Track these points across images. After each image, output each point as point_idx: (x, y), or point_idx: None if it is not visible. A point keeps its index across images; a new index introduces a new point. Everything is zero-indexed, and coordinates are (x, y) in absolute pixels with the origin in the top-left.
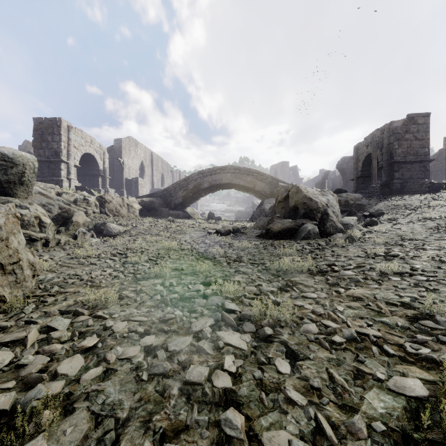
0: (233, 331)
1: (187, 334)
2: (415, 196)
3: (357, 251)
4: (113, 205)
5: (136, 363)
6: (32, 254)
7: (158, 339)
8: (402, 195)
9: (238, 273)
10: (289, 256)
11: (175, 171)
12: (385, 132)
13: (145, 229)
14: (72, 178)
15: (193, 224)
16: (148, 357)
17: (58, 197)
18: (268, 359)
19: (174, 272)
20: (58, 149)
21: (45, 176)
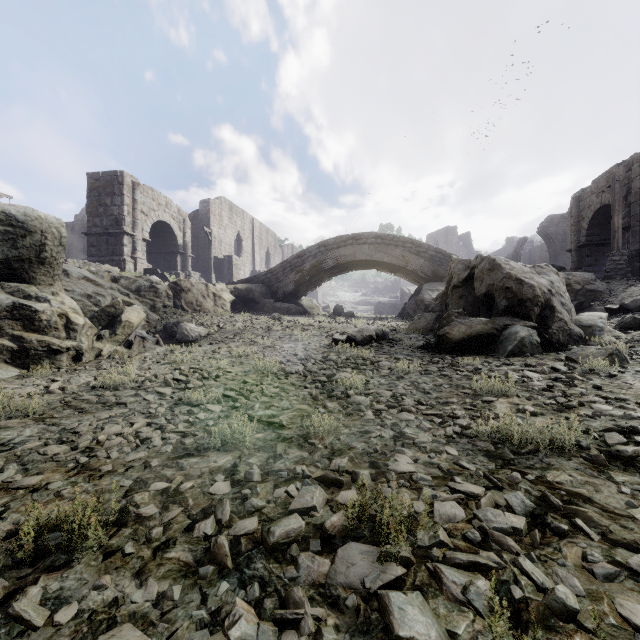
0: None
1: None
2: None
3: None
4: (193, 295)
5: None
6: None
7: None
8: None
9: (403, 444)
10: (502, 396)
11: (285, 246)
12: (634, 168)
13: (235, 332)
14: (138, 257)
15: (310, 323)
16: None
17: (113, 284)
18: None
19: (264, 433)
20: (120, 216)
21: (103, 255)
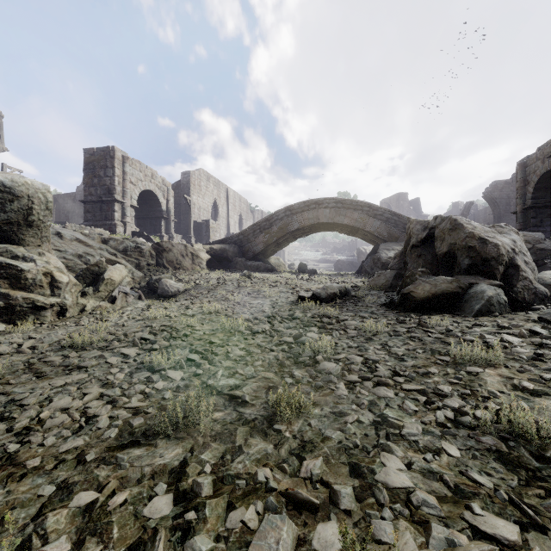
0: None
1: None
2: None
3: None
4: (174, 254)
5: None
6: None
7: None
8: None
9: (387, 435)
10: (487, 365)
11: (256, 211)
12: None
13: (209, 288)
14: (127, 222)
15: (277, 280)
16: None
17: (103, 245)
18: None
19: (224, 412)
20: (112, 186)
21: (97, 220)
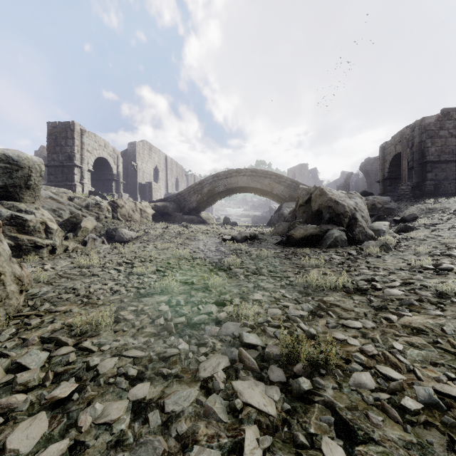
0: (255, 379)
1: (192, 381)
2: (453, 198)
3: (398, 263)
4: (126, 210)
5: (118, 433)
6: (19, 265)
7: (154, 388)
8: (436, 198)
9: (258, 289)
10: (316, 267)
11: (189, 175)
12: (415, 129)
13: (157, 235)
14: (85, 183)
15: (207, 229)
16: (136, 421)
17: (69, 202)
18: (309, 436)
19: (183, 287)
20: (72, 153)
21: (59, 181)
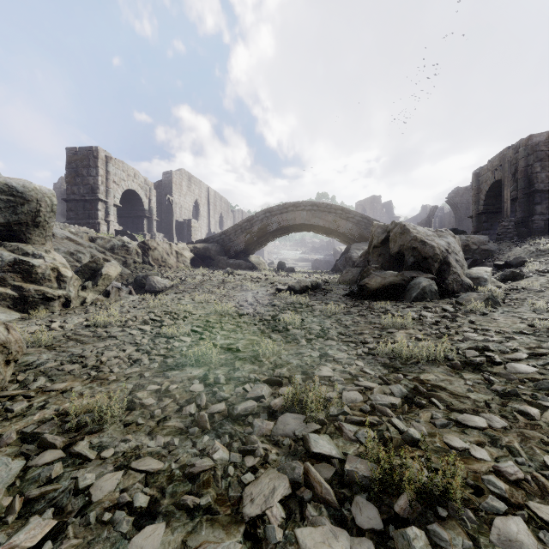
0: (332, 521)
1: (232, 522)
2: None
3: (514, 323)
4: (159, 253)
5: None
6: (6, 327)
7: (171, 534)
8: (548, 236)
9: (326, 360)
10: (402, 328)
11: (236, 211)
12: (520, 150)
13: (196, 284)
14: (111, 220)
15: (258, 276)
16: None
17: (91, 243)
18: None
19: (225, 355)
20: (95, 185)
21: (80, 218)
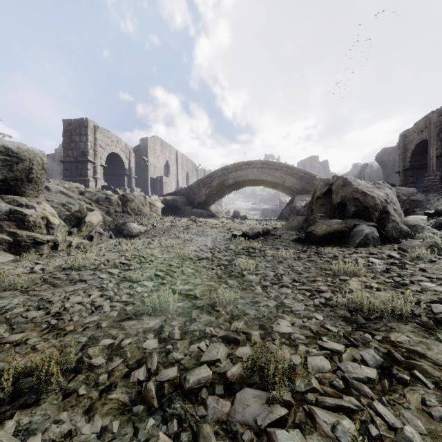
0: None
1: None
2: None
3: None
4: (135, 203)
5: None
6: None
7: None
8: None
9: (283, 311)
10: (354, 276)
11: (199, 170)
12: None
13: (164, 230)
14: (98, 178)
15: (216, 223)
16: None
17: (80, 196)
18: None
19: (183, 303)
20: (85, 149)
21: (73, 176)
